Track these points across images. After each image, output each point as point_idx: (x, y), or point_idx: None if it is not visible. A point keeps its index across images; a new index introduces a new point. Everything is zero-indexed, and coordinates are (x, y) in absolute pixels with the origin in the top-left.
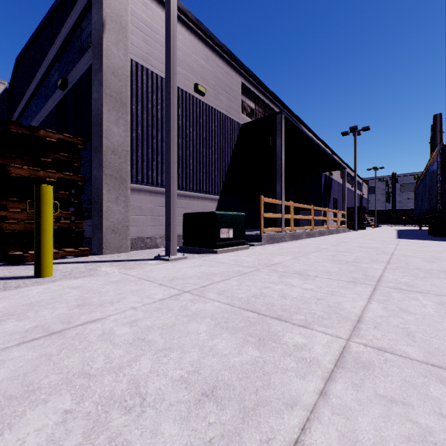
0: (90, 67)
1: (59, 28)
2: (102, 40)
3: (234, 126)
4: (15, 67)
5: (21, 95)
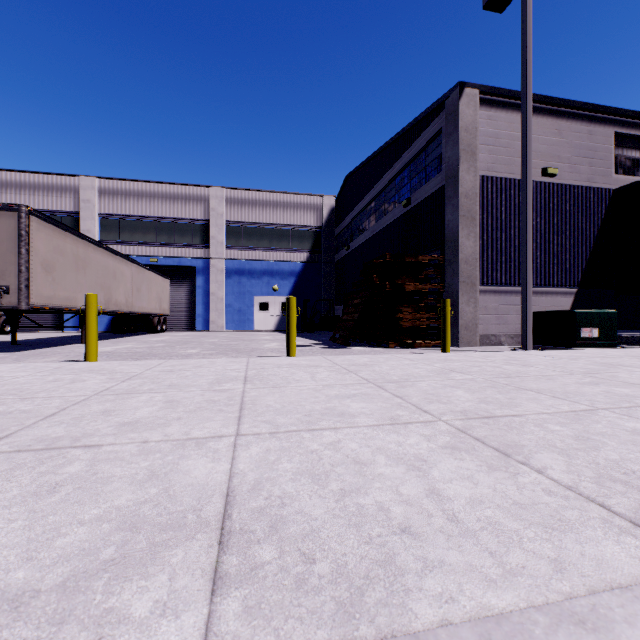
0: (438, 190)
1: (400, 153)
2: (456, 173)
3: (600, 196)
4: (344, 183)
5: (351, 208)
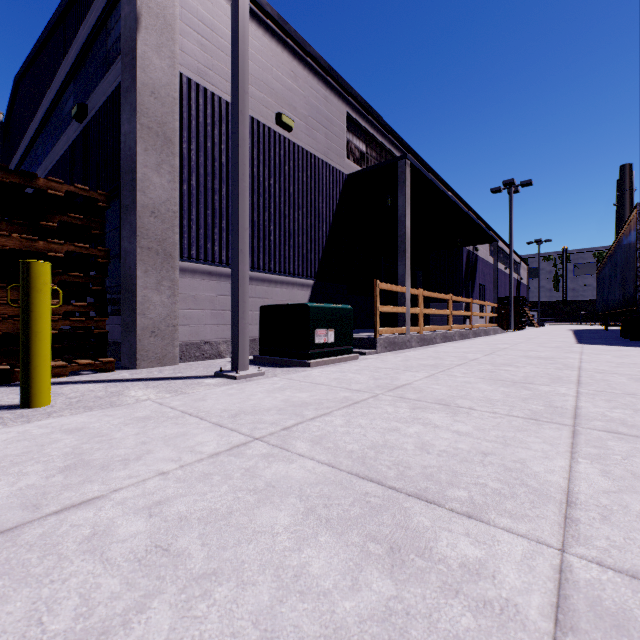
0: (119, 86)
1: (75, 30)
2: (135, 43)
3: (336, 177)
4: (13, 91)
5: (22, 132)
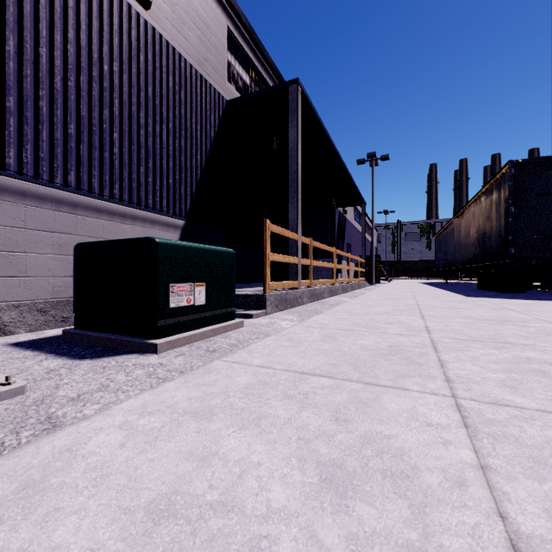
0: None
1: None
2: None
3: (214, 98)
4: None
5: None
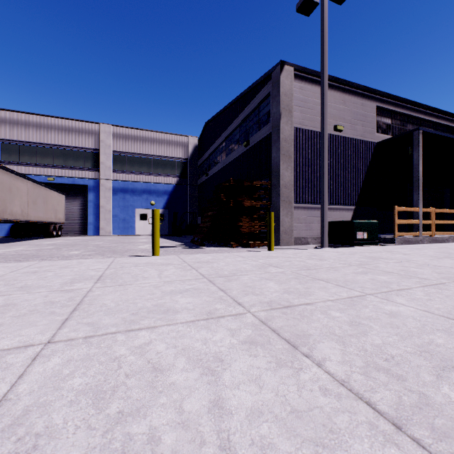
0: (267, 136)
1: (242, 109)
2: (279, 124)
3: (368, 146)
4: (204, 128)
5: (209, 146)
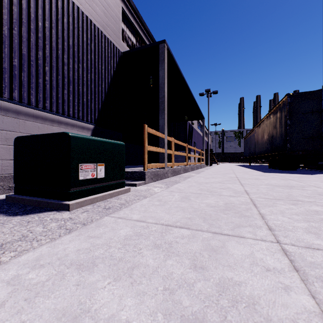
0: None
1: None
2: None
3: (113, 50)
4: None
5: None
